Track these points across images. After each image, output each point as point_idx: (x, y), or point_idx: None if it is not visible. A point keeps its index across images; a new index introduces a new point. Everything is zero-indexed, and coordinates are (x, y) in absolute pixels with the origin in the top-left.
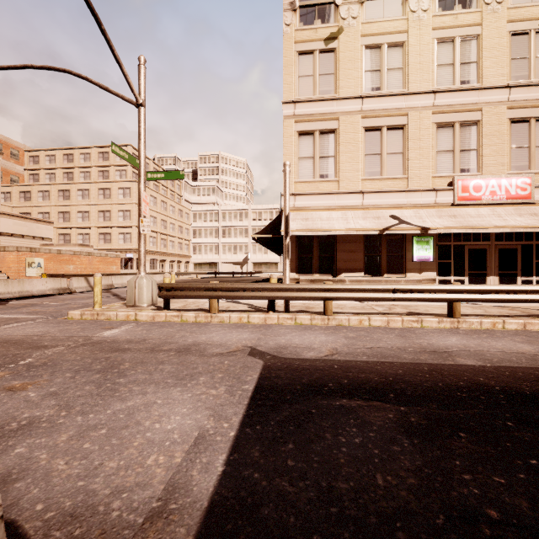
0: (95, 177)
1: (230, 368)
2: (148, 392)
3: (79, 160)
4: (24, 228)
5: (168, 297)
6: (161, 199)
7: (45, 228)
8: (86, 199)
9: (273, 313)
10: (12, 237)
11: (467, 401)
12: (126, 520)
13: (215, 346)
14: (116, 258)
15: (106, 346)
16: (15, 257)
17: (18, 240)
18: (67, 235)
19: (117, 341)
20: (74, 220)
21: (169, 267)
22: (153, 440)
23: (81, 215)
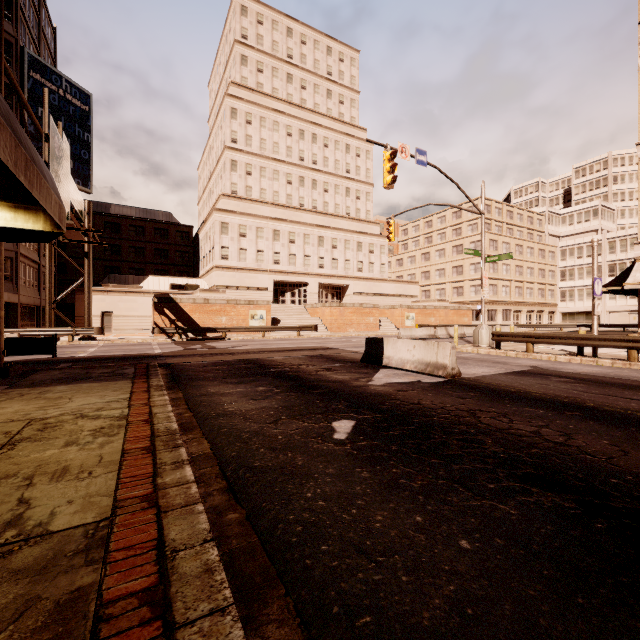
0: (449, 236)
1: (513, 367)
2: (475, 366)
3: (436, 224)
4: (400, 289)
5: (498, 341)
6: (515, 243)
7: (413, 288)
8: (442, 258)
9: (579, 357)
10: (394, 297)
11: (614, 384)
12: (466, 373)
13: (514, 363)
14: (467, 311)
15: (461, 358)
16: (399, 312)
17: (397, 299)
18: (427, 291)
19: (466, 357)
20: (433, 278)
21: (526, 318)
22: (474, 370)
23: (438, 272)
